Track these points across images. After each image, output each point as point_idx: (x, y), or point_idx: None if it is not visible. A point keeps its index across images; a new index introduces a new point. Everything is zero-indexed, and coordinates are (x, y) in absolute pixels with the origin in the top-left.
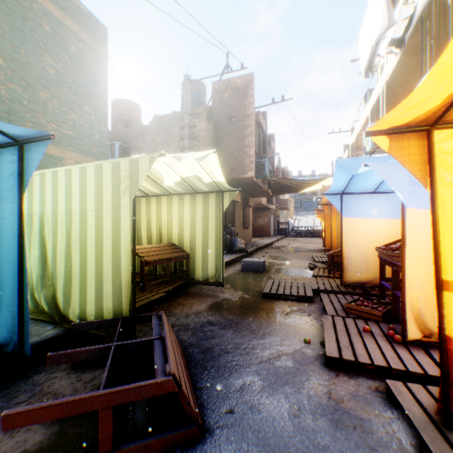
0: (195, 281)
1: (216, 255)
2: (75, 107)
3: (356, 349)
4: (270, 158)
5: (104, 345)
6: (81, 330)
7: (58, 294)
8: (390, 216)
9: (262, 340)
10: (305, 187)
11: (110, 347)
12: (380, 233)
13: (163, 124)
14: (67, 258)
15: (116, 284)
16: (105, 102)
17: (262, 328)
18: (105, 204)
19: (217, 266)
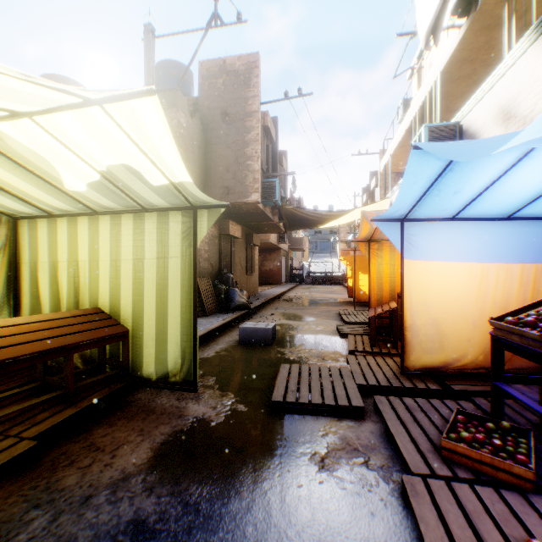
0: (142, 380)
1: (182, 331)
2: None
3: None
4: (282, 182)
5: None
6: None
7: None
8: (477, 259)
9: None
10: (327, 220)
11: None
12: (462, 286)
13: None
14: None
15: None
16: None
17: (270, 535)
18: None
19: (185, 352)
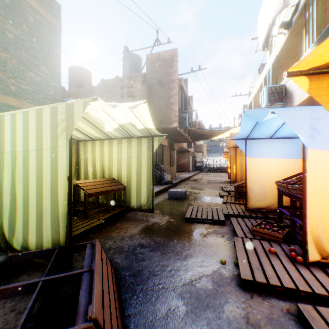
0: (130, 208)
1: (147, 188)
2: (32, 67)
3: (266, 270)
4: (190, 114)
5: (32, 280)
6: (18, 261)
7: (4, 224)
8: (283, 157)
9: (185, 261)
10: (215, 135)
11: (39, 282)
12: (275, 170)
13: (108, 86)
14: (12, 193)
15: (54, 217)
16: (59, 65)
17: (185, 249)
18: (44, 145)
19: (148, 196)
